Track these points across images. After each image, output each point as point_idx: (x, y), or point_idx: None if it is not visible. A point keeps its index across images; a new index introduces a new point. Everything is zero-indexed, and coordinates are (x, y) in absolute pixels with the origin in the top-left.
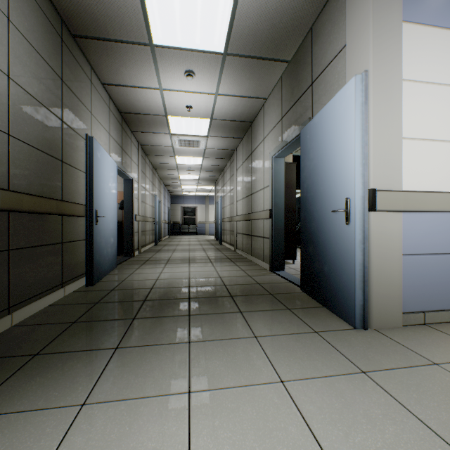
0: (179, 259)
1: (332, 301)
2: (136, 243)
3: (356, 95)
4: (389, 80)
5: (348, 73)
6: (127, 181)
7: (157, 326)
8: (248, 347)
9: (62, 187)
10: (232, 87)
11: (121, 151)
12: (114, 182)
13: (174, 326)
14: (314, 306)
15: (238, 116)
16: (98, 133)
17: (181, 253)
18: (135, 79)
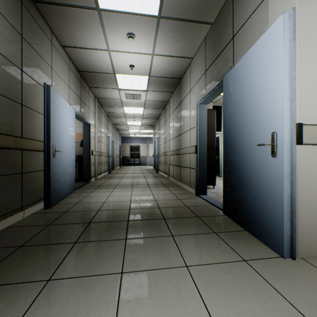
0: (125, 184)
1: (255, 227)
2: (93, 172)
3: (284, 32)
4: (314, 19)
5: (271, 18)
6: (86, 124)
7: (94, 252)
8: (180, 281)
9: (21, 126)
10: (165, 48)
11: (79, 101)
12: (73, 124)
13: (110, 252)
14: (237, 229)
15: (170, 73)
16: (59, 85)
17: (127, 179)
18: (87, 42)
